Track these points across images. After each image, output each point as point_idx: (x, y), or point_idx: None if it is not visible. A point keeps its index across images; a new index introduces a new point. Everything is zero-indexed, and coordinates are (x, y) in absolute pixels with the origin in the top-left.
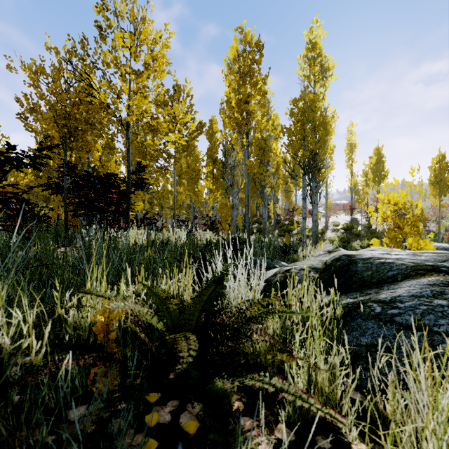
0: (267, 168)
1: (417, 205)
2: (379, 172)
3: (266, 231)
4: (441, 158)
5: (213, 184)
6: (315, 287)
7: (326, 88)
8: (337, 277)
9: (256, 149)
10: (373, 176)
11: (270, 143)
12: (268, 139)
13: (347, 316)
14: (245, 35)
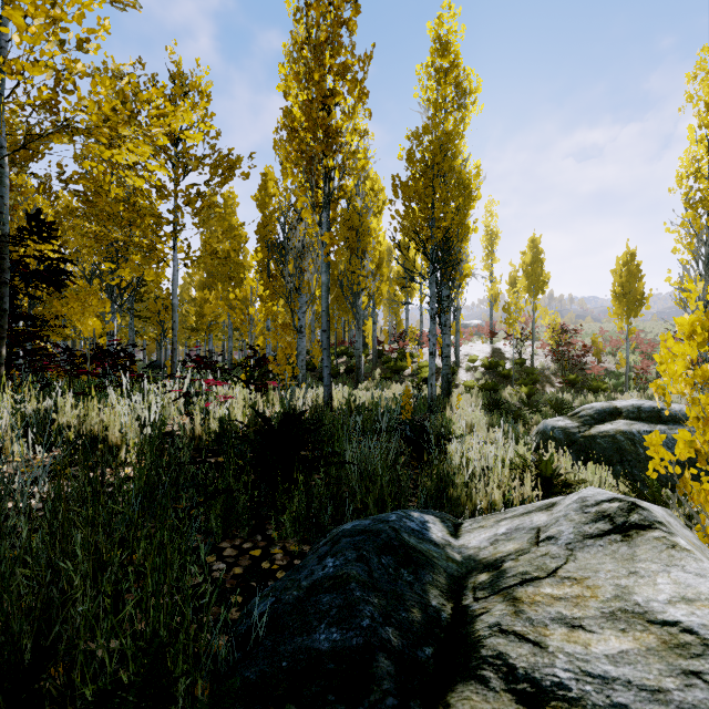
0: (363, 262)
1: None
2: (536, 276)
3: (362, 371)
4: (631, 257)
5: (268, 288)
6: None
7: (465, 124)
8: None
9: (344, 228)
10: (528, 283)
11: (368, 219)
12: (364, 213)
13: None
14: None
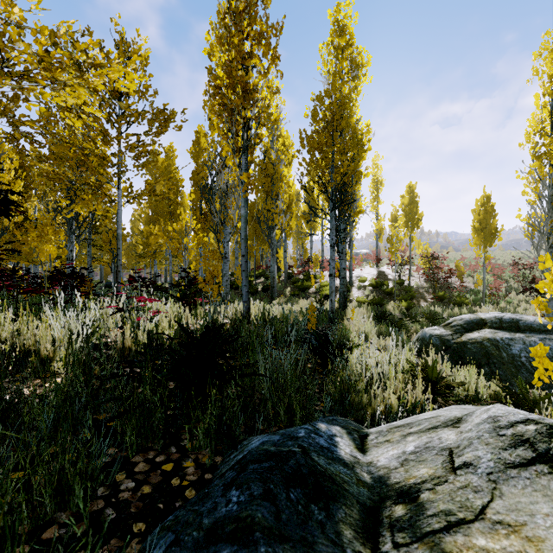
0: (276, 202)
1: None
2: (412, 215)
3: (275, 289)
4: (487, 199)
5: (201, 223)
6: None
7: (358, 91)
8: None
9: (261, 175)
10: (406, 220)
11: (280, 168)
12: (277, 163)
13: None
14: None
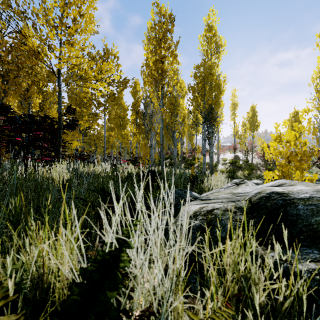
0: (176, 118)
1: (304, 142)
2: (253, 123)
3: (176, 164)
4: (296, 113)
5: (136, 130)
6: (252, 239)
7: (219, 59)
8: (274, 222)
9: (168, 104)
10: (250, 126)
11: (178, 100)
12: (177, 97)
13: (317, 297)
14: (160, 9)
